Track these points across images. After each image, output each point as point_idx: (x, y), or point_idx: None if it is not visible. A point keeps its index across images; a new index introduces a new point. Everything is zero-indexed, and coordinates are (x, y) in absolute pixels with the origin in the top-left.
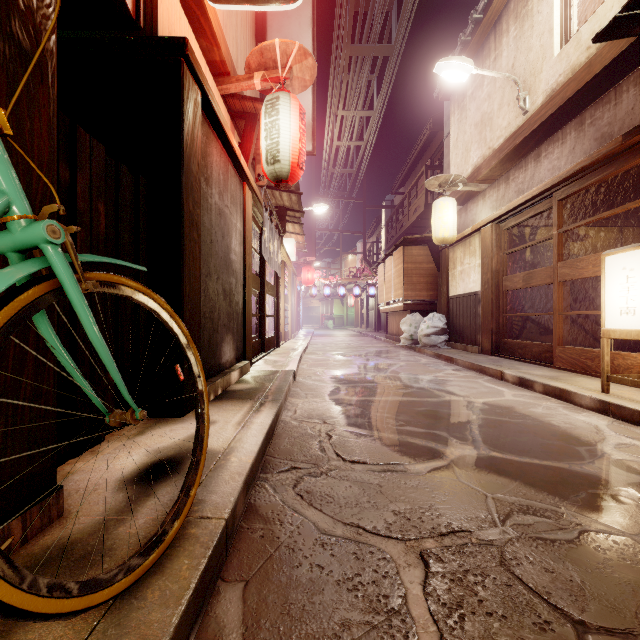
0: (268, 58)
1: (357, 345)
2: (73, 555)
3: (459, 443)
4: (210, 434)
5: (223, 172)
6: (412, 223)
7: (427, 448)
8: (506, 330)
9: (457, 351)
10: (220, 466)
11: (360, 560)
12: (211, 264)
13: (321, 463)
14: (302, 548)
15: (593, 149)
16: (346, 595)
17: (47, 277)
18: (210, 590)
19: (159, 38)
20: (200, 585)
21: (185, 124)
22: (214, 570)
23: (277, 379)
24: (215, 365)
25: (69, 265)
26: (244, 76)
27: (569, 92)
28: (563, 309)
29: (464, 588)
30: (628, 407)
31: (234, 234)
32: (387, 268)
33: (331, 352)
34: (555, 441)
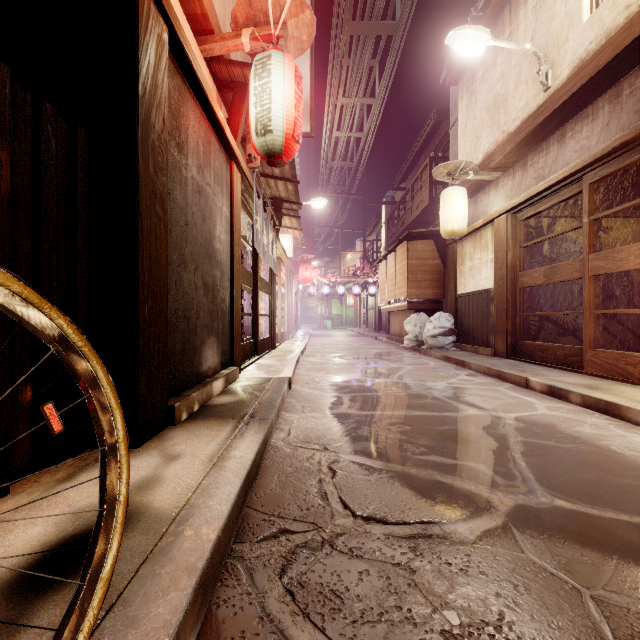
0: (258, 10)
1: (358, 346)
2: None
3: (506, 483)
4: (166, 479)
5: (204, 143)
6: (415, 218)
7: (465, 492)
8: (523, 331)
9: (467, 353)
10: (163, 550)
11: None
12: (186, 251)
13: (322, 521)
14: None
15: (633, 123)
16: None
17: None
18: None
19: None
20: None
21: (142, 60)
22: None
23: (269, 389)
24: (192, 374)
25: None
26: (230, 34)
27: (603, 59)
28: (595, 307)
29: None
30: None
31: (219, 219)
32: (389, 265)
33: (330, 354)
34: (632, 479)
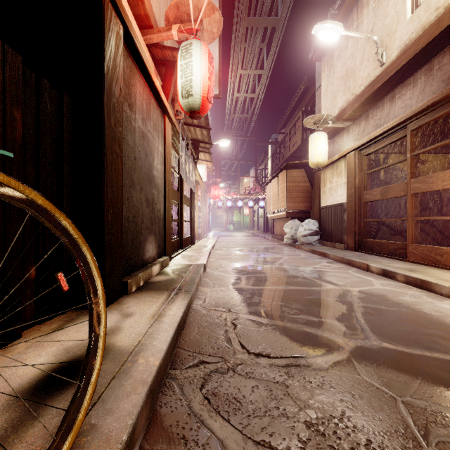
0: (183, 12)
1: (251, 243)
2: None
3: (350, 333)
4: (124, 328)
5: (146, 103)
6: (291, 154)
7: (323, 338)
8: (366, 232)
9: (327, 248)
10: (125, 371)
11: None
12: (135, 177)
13: (227, 356)
14: None
15: (441, 89)
16: None
17: None
18: None
19: None
20: None
21: (106, 49)
22: None
23: (190, 271)
24: (138, 261)
25: None
26: (164, 28)
27: (420, 45)
28: (415, 215)
29: None
30: None
31: (156, 155)
32: (273, 186)
33: (232, 248)
34: (435, 330)
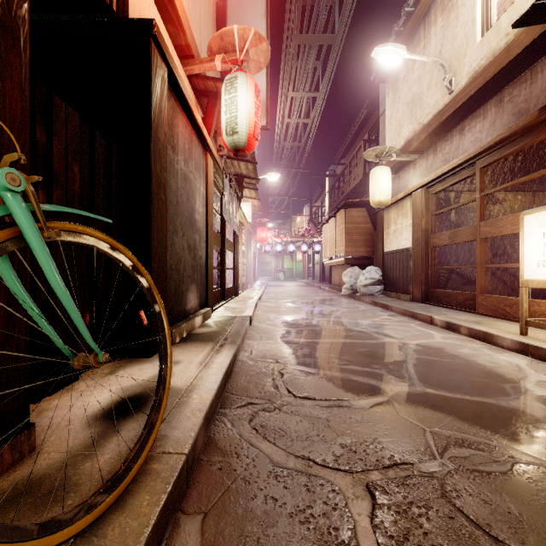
0: (227, 42)
1: (305, 294)
2: (40, 491)
3: (397, 380)
4: (175, 373)
5: (188, 142)
6: (352, 189)
7: (369, 385)
8: (434, 281)
9: (391, 299)
10: (183, 403)
11: (311, 492)
12: (177, 222)
13: (274, 399)
14: (257, 480)
15: (511, 123)
16: (298, 527)
17: (8, 224)
18: (170, 523)
19: (130, 20)
20: (160, 520)
21: (153, 97)
22: (174, 504)
23: (235, 323)
24: (181, 311)
25: (30, 213)
26: (206, 58)
27: (490, 73)
28: (484, 262)
29: (409, 520)
30: (545, 348)
31: (198, 197)
32: (330, 228)
33: (282, 300)
34: (482, 379)
